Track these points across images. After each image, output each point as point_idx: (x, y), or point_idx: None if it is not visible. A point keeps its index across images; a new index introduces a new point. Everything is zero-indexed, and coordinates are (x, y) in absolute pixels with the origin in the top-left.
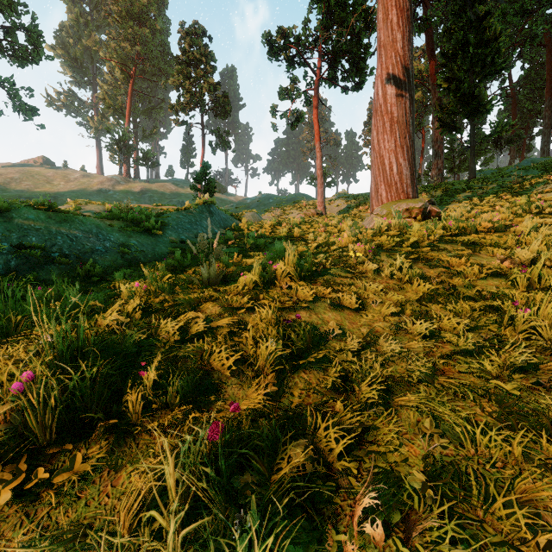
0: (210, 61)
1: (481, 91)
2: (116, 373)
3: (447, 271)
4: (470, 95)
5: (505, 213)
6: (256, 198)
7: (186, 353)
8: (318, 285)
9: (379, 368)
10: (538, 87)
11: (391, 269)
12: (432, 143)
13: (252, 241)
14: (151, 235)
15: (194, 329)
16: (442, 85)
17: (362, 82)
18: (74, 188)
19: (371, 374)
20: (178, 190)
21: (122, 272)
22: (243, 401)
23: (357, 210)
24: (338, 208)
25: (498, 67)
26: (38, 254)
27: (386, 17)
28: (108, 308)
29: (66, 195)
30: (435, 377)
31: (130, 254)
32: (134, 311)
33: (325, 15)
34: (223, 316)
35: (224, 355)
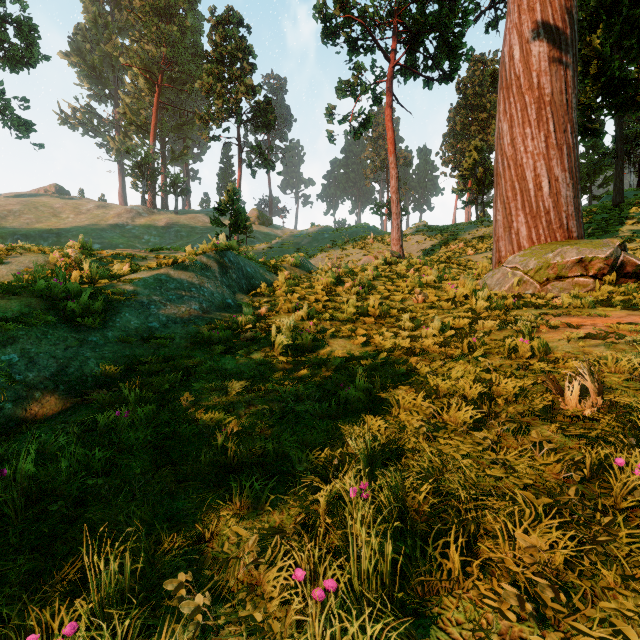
0: (247, 57)
1: None
2: None
3: None
4: (620, 80)
5: None
6: (307, 233)
7: None
8: None
9: None
10: None
11: None
12: None
13: (285, 341)
14: (76, 327)
15: None
16: None
17: (454, 70)
18: (85, 222)
19: None
20: None
21: None
22: None
23: (447, 249)
24: (418, 246)
25: None
26: None
27: None
28: None
29: (73, 231)
30: None
31: None
32: None
33: None
34: None
35: None
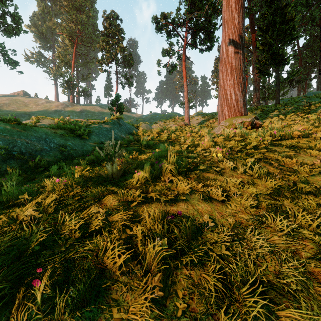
0: (121, 34)
1: (283, 51)
2: (10, 283)
3: (282, 168)
4: (276, 53)
5: (306, 125)
6: (148, 115)
7: (82, 254)
8: (191, 179)
9: (253, 267)
10: (315, 50)
11: (243, 167)
12: (253, 82)
13: (145, 143)
14: (81, 138)
15: (93, 226)
16: (260, 48)
17: (212, 46)
18: (41, 109)
19: (250, 281)
20: (103, 110)
21: (55, 167)
22: (131, 308)
23: (208, 122)
24: (197, 121)
25: (294, 37)
26: (3, 153)
27: (228, 4)
28: (33, 199)
29: (36, 113)
30: (308, 281)
31: (66, 152)
32: (50, 205)
33: (189, 6)
34: (120, 209)
35: (116, 255)
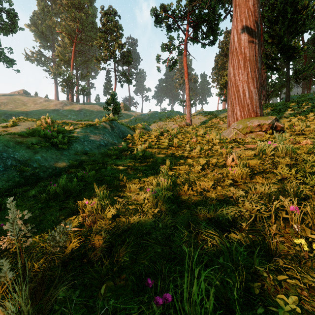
0: (119, 30)
1: (296, 43)
2: None
3: None
4: (287, 46)
5: None
6: (147, 114)
7: None
8: None
9: None
10: None
11: None
12: None
13: (140, 154)
14: (58, 148)
15: None
16: (268, 40)
17: (215, 39)
18: (39, 108)
19: None
20: (102, 109)
21: None
22: None
23: (211, 121)
24: (199, 120)
25: (307, 27)
26: None
27: None
28: None
29: (33, 112)
30: None
31: (30, 171)
32: None
33: None
34: None
35: None
